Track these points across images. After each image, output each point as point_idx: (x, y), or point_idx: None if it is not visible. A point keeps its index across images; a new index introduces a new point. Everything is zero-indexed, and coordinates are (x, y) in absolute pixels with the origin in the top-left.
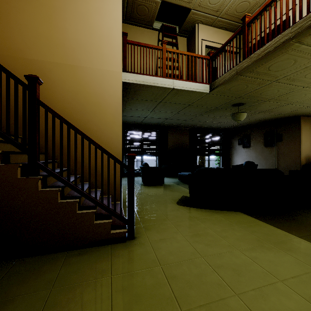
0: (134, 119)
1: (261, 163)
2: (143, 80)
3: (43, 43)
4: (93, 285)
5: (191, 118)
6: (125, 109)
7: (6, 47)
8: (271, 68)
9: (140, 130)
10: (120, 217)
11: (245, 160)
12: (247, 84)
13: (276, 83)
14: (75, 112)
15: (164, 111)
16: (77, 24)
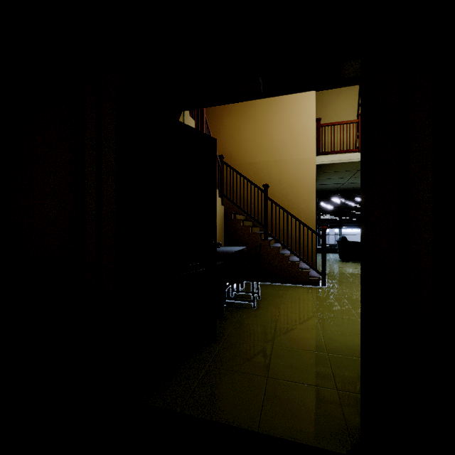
0: (330, 186)
1: None
2: (336, 159)
3: (258, 149)
4: (302, 294)
5: None
6: (319, 179)
7: (237, 158)
8: None
9: (338, 197)
10: (315, 269)
11: None
12: None
13: None
14: (278, 195)
15: None
16: (280, 127)
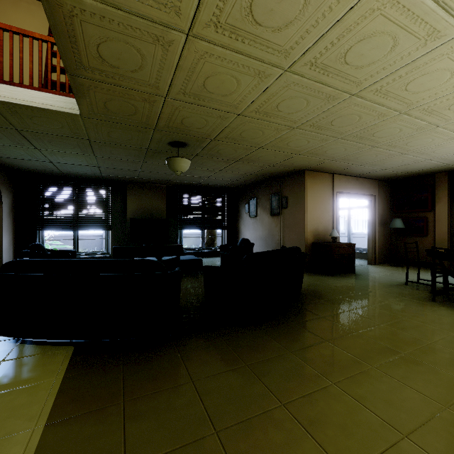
0: (38, 166)
1: (268, 241)
2: None
3: None
4: None
5: (141, 168)
6: None
7: None
8: (111, 61)
9: (73, 187)
10: None
11: (252, 236)
12: (124, 99)
13: (178, 102)
14: None
15: (64, 151)
16: None
